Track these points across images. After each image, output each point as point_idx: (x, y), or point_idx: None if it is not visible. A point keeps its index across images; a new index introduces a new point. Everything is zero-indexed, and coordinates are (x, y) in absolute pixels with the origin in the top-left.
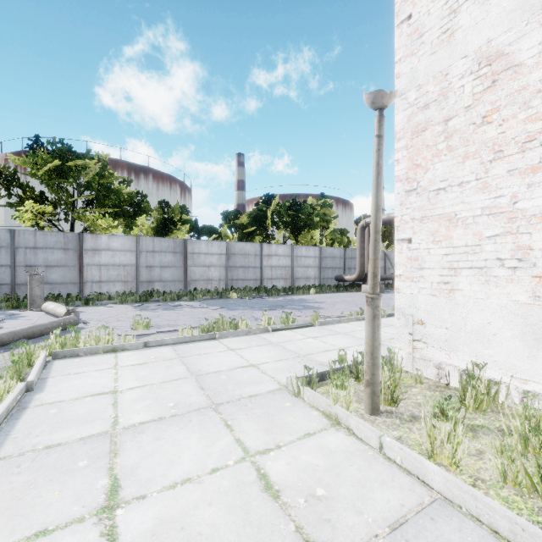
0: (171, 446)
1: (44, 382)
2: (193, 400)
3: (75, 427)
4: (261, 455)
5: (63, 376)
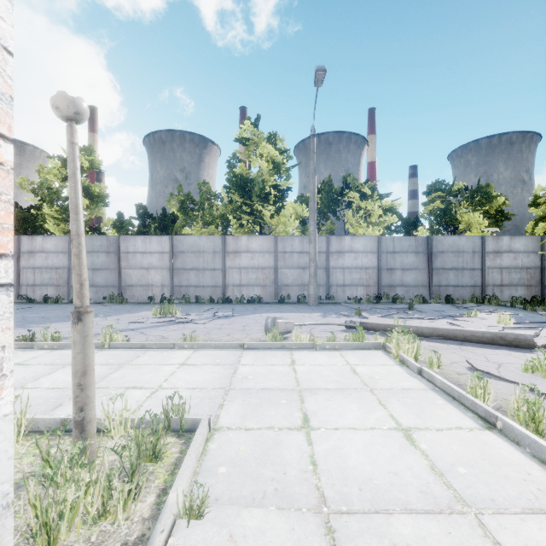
0: (201, 374)
1: (330, 351)
2: (246, 383)
3: (254, 359)
4: (154, 391)
5: (338, 353)
